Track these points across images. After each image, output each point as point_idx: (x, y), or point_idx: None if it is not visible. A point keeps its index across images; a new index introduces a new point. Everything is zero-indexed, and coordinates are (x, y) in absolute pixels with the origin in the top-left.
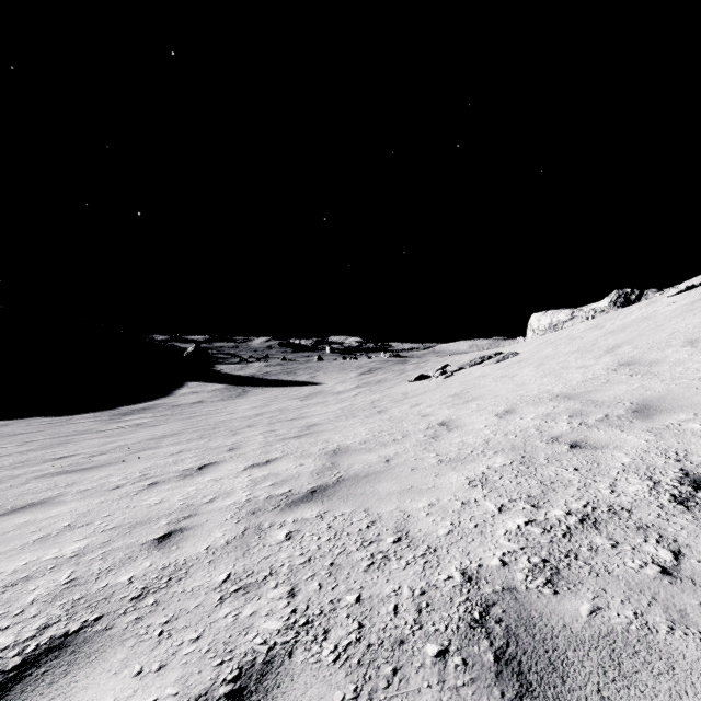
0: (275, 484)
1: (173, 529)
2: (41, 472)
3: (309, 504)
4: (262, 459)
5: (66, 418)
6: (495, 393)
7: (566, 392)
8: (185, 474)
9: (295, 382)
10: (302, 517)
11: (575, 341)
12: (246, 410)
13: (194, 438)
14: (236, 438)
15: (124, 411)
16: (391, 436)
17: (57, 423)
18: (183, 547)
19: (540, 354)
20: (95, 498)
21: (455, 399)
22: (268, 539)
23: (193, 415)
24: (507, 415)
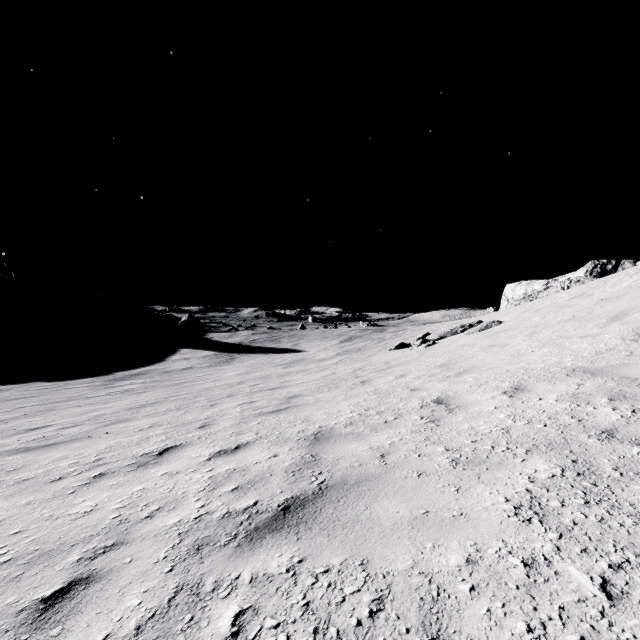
0: (238, 489)
1: (78, 576)
2: (1, 448)
3: (278, 537)
4: (231, 443)
5: (63, 383)
6: (490, 365)
7: (584, 366)
8: (141, 462)
9: (279, 350)
10: (265, 570)
11: (564, 309)
12: (231, 377)
13: (171, 409)
14: (212, 411)
15: (118, 376)
16: (381, 416)
17: (53, 388)
18: (69, 630)
19: (527, 322)
20: (25, 496)
21: (444, 370)
22: (203, 628)
23: (180, 382)
24: (519, 394)
